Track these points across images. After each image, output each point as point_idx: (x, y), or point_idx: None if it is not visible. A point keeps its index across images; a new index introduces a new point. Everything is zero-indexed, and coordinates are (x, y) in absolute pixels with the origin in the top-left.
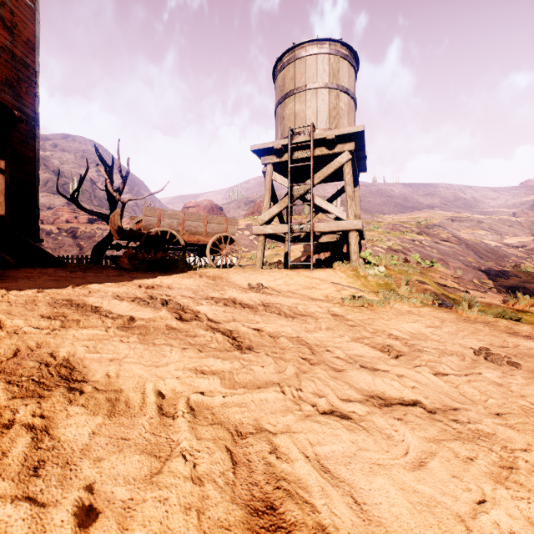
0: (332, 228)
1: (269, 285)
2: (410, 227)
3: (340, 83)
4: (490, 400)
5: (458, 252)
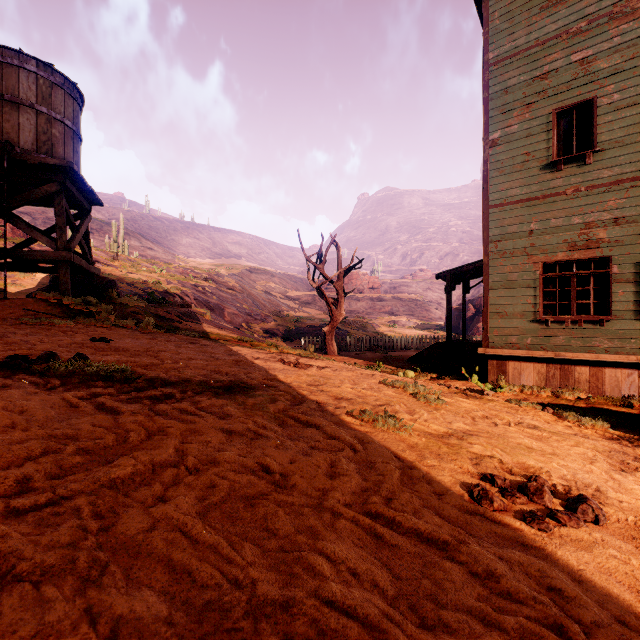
0: (37, 256)
1: None
2: (201, 273)
3: (53, 108)
4: (40, 344)
5: (237, 300)
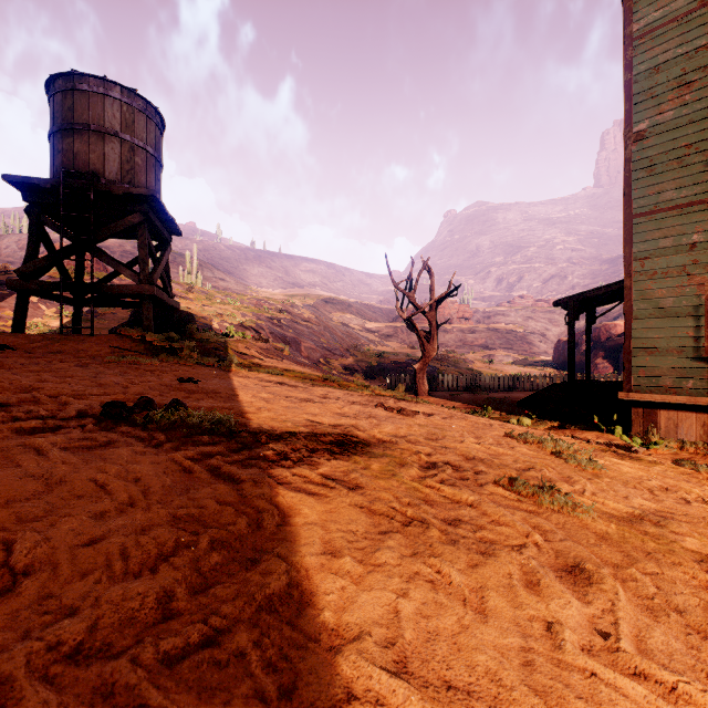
0: (121, 291)
1: (20, 348)
2: (275, 304)
3: (135, 136)
4: (132, 386)
5: (314, 333)
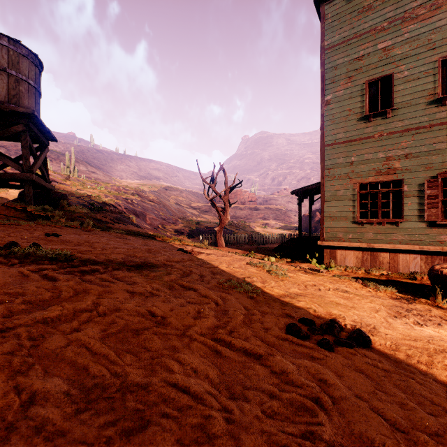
0: (8, 176)
1: None
2: (130, 190)
3: (20, 72)
4: (8, 237)
5: (156, 209)
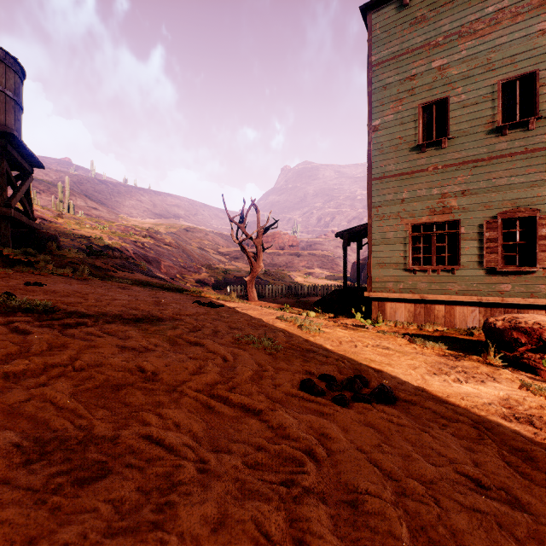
0: None
1: None
2: (141, 231)
3: None
4: None
5: (173, 254)
